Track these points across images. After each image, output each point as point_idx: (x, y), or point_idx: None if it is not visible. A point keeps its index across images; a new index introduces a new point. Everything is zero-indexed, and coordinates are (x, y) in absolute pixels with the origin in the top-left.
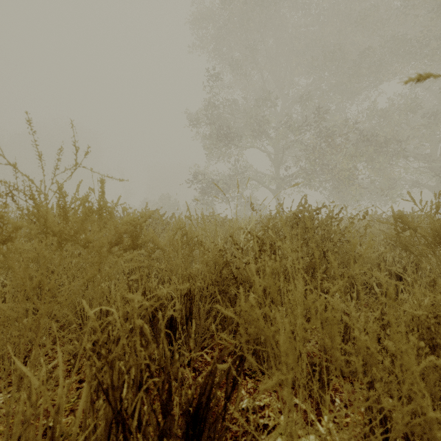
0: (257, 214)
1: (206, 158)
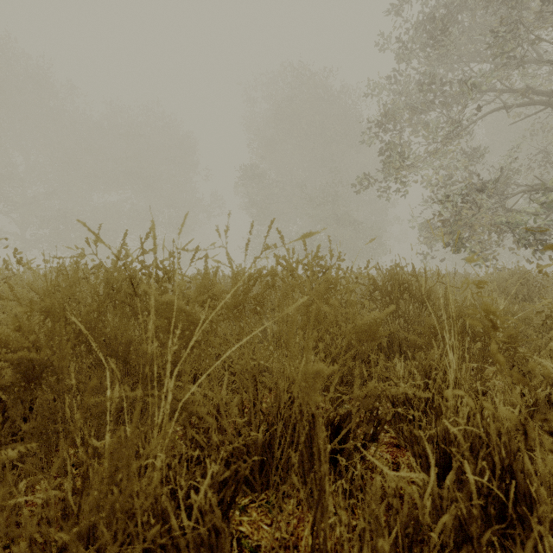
0: None
1: None
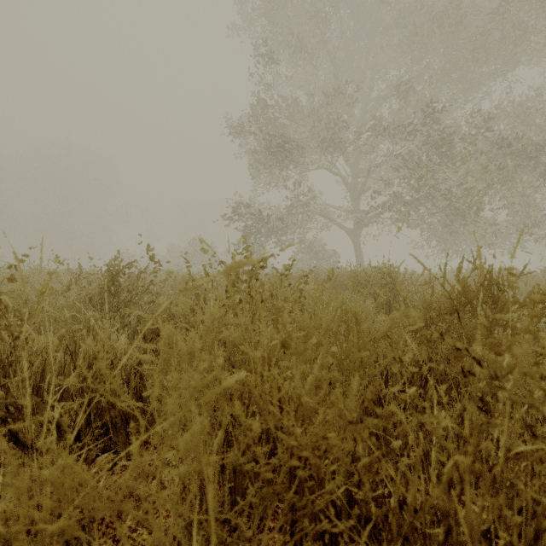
0: (326, 265)
1: (254, 186)
